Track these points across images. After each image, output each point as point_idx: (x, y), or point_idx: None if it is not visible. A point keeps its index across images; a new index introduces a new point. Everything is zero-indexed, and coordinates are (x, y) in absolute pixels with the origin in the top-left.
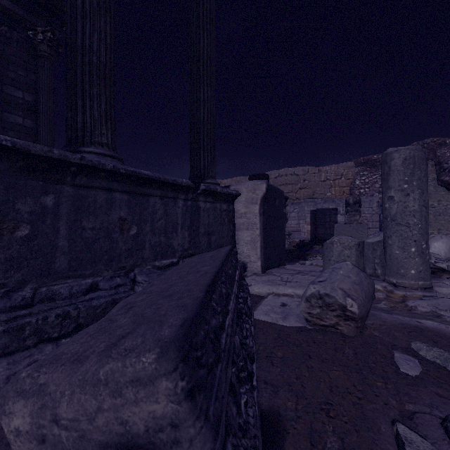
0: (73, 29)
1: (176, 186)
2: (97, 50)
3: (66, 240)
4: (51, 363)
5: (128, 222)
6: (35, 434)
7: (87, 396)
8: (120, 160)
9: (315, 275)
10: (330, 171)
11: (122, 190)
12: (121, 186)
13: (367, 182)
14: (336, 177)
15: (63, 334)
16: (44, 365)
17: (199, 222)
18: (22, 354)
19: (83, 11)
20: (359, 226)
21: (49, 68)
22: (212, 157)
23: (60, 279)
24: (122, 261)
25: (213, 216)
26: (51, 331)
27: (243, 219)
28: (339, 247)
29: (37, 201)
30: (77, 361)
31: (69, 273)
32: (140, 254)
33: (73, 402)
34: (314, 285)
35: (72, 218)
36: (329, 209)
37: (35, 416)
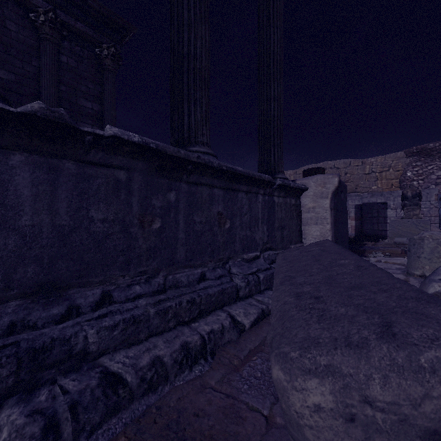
0: (180, 39)
1: (259, 182)
2: (199, 57)
3: (183, 233)
4: (314, 345)
5: (223, 216)
6: (341, 412)
7: (409, 382)
8: (216, 158)
9: (398, 273)
10: (375, 163)
11: (220, 186)
12: (219, 182)
13: (421, 173)
14: (383, 169)
15: (191, 319)
16: (308, 347)
17: (274, 217)
18: (169, 335)
19: (188, 21)
20: (420, 221)
21: (112, 80)
22: (281, 152)
23: (180, 268)
24: (220, 254)
25: (284, 210)
26: (184, 315)
27: (311, 213)
28: (431, 244)
29: (164, 197)
30: (355, 346)
31: (186, 263)
32: (232, 247)
33: (391, 386)
34: (439, 283)
35: (186, 212)
36: (377, 204)
37: (338, 395)
